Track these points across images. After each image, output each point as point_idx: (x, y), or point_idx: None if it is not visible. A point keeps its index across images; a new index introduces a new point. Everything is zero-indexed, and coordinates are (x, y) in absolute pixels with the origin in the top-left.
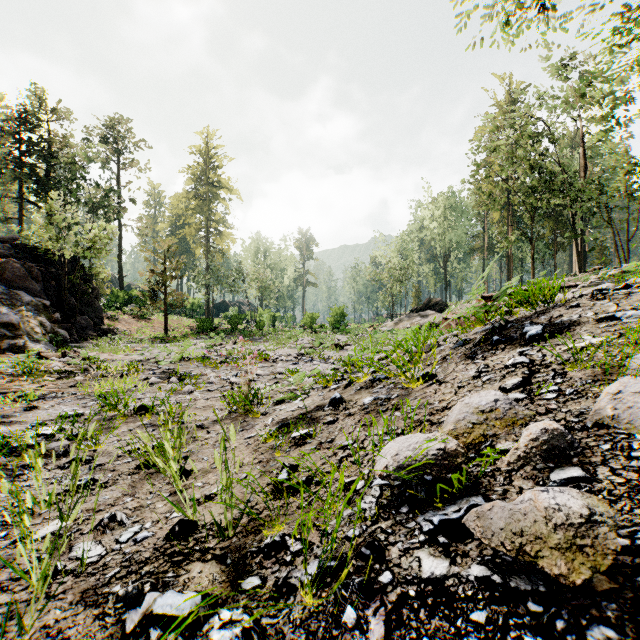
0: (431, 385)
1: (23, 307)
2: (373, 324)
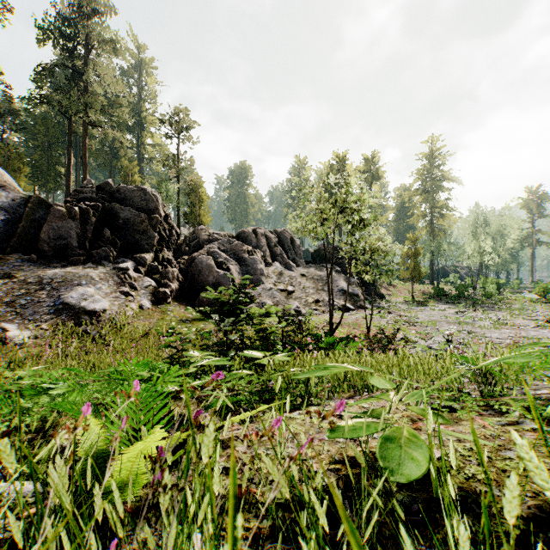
0: None
1: (354, 285)
2: None
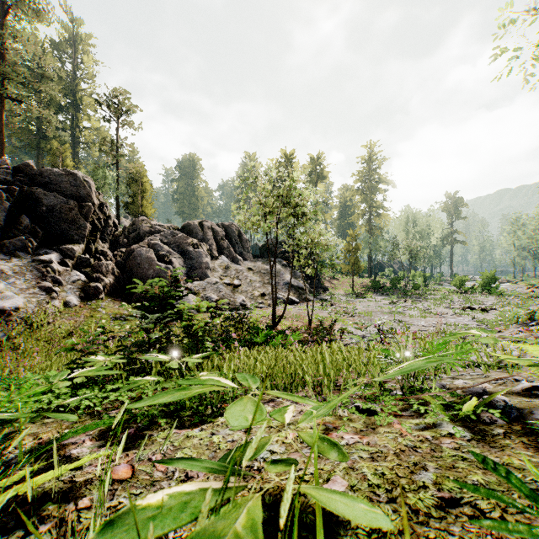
0: (499, 333)
1: (299, 279)
2: (532, 285)
